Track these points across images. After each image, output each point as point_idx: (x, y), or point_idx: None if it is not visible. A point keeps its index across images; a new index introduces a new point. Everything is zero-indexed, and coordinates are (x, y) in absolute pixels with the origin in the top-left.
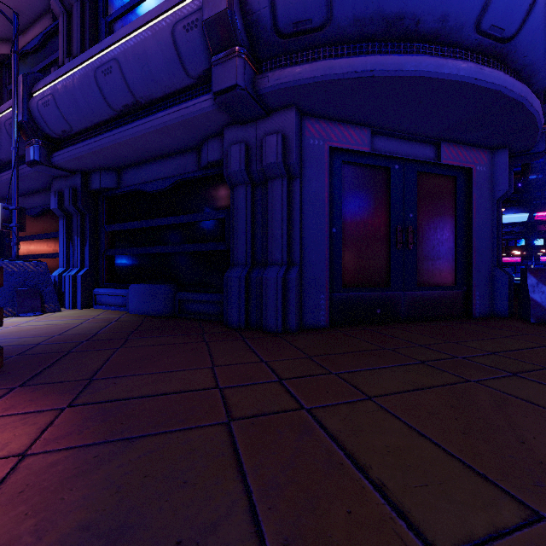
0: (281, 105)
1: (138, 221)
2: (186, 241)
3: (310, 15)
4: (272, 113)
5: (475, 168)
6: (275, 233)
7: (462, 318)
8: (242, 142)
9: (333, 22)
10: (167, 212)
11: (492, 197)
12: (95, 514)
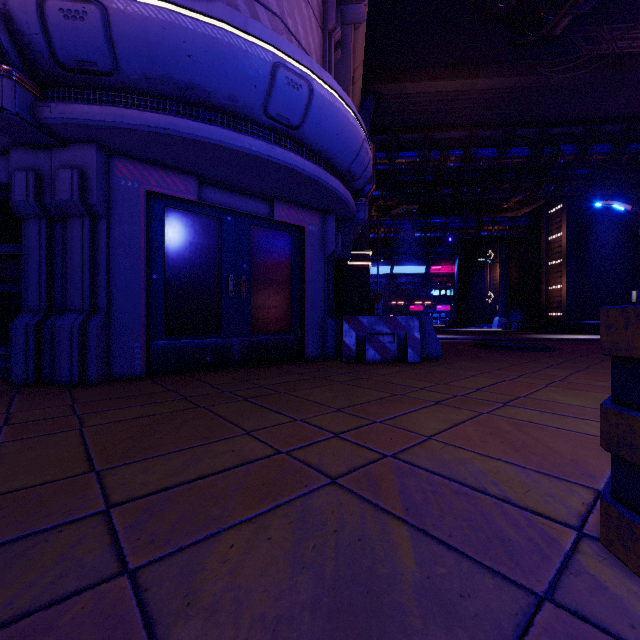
0: (78, 139)
1: None
2: None
3: (94, 59)
4: (70, 144)
5: (308, 227)
6: (74, 276)
7: (296, 361)
8: (34, 169)
9: (123, 73)
10: None
11: (324, 254)
12: None
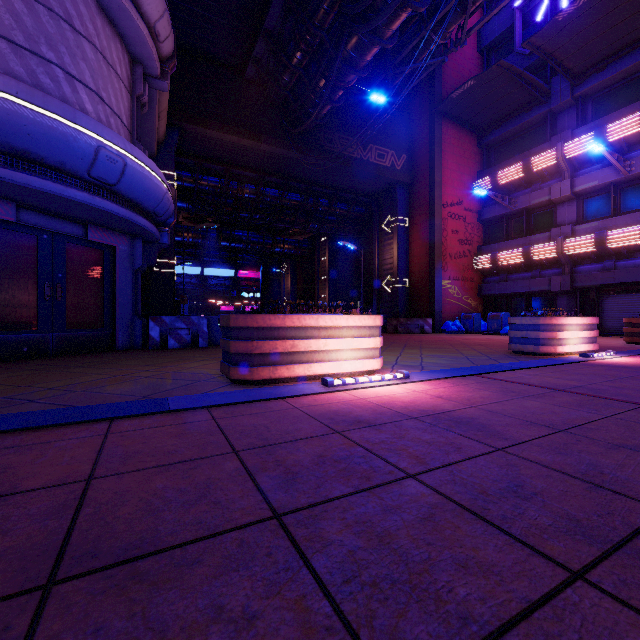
0: None
1: None
2: None
3: None
4: None
5: (119, 247)
6: None
7: (108, 351)
8: None
9: None
10: None
11: (133, 268)
12: None
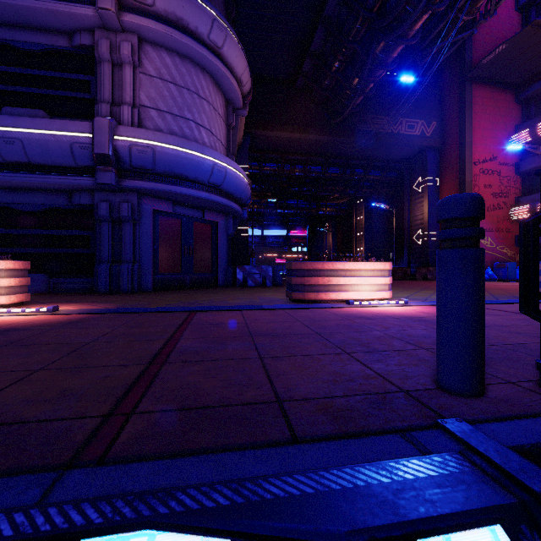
0: (131, 190)
1: (6, 229)
2: (56, 246)
3: (146, 166)
4: (125, 191)
5: (219, 222)
6: (126, 247)
7: (214, 287)
8: (107, 201)
9: (156, 170)
10: (37, 226)
11: (227, 235)
12: (118, 304)
